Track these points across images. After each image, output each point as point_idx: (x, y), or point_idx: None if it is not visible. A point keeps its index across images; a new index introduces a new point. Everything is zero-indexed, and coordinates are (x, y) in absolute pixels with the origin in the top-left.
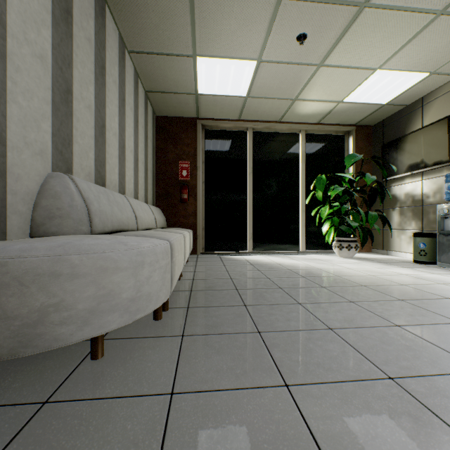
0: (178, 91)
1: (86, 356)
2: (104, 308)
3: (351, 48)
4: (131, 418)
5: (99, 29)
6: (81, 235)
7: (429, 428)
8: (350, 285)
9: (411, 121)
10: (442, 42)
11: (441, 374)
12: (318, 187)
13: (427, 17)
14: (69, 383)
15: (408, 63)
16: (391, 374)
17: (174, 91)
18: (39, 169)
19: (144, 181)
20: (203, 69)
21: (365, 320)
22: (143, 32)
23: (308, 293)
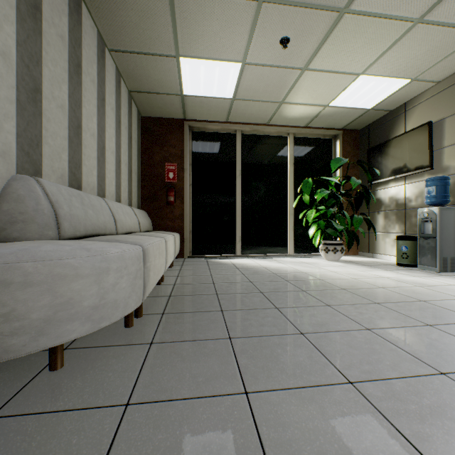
0: (163, 92)
1: (45, 367)
2: (62, 317)
3: (333, 53)
4: (79, 432)
5: (74, 26)
6: (41, 241)
7: (378, 432)
8: (330, 289)
9: (395, 127)
10: (421, 50)
11: (400, 377)
12: (304, 190)
13: (405, 24)
14: (21, 396)
15: (390, 69)
16: (351, 378)
17: (158, 92)
18: (0, 171)
19: (128, 183)
20: (187, 70)
21: (337, 324)
22: (123, 31)
23: (287, 297)
